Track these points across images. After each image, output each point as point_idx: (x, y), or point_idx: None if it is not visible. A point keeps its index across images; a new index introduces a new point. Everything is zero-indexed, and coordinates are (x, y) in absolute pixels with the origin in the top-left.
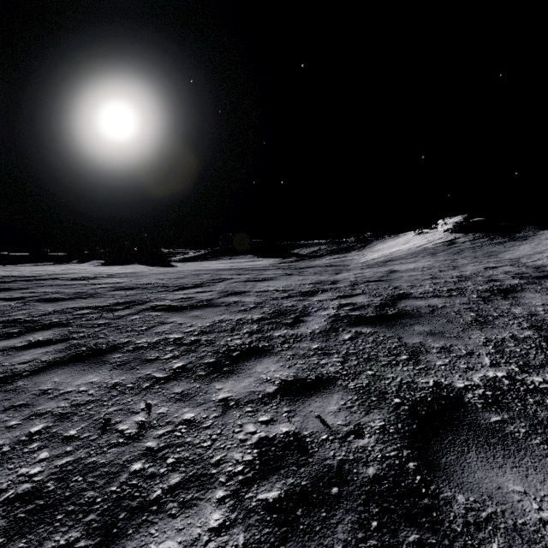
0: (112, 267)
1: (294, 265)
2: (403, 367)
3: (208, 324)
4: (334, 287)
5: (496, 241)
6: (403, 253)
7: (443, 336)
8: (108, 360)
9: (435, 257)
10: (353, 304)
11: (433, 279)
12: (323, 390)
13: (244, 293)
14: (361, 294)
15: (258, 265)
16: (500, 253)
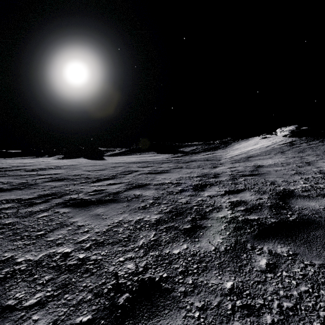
0: (64, 160)
1: (181, 159)
2: None
3: (105, 229)
4: (217, 180)
5: None
6: (259, 151)
7: None
8: None
9: (284, 154)
10: (244, 202)
11: (300, 174)
12: None
13: (145, 186)
14: (246, 190)
15: (157, 159)
16: None
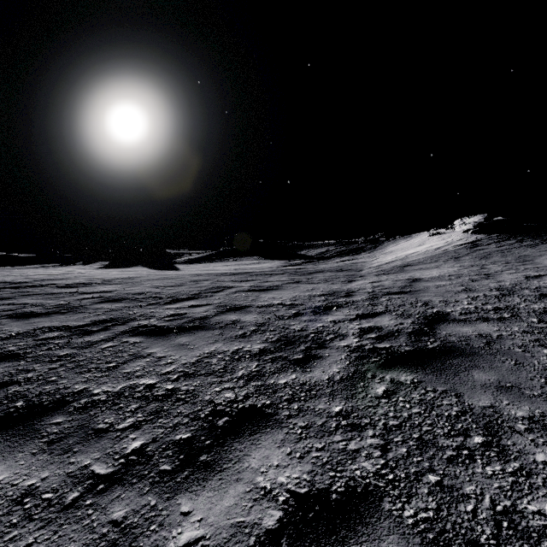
0: (113, 270)
1: (301, 269)
2: (485, 467)
3: (194, 360)
4: (350, 300)
5: (526, 244)
6: (422, 257)
7: (522, 393)
8: (41, 428)
9: (459, 261)
10: (378, 329)
11: (468, 292)
12: (361, 526)
13: (245, 308)
14: (385, 313)
15: (263, 269)
16: (536, 257)
